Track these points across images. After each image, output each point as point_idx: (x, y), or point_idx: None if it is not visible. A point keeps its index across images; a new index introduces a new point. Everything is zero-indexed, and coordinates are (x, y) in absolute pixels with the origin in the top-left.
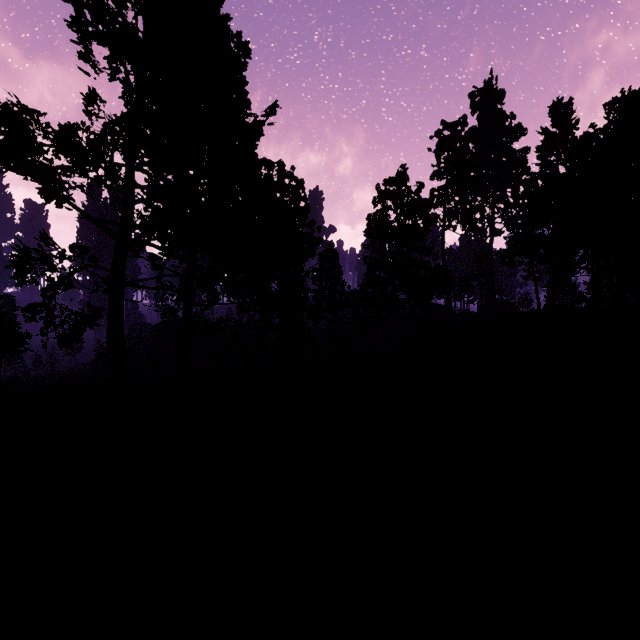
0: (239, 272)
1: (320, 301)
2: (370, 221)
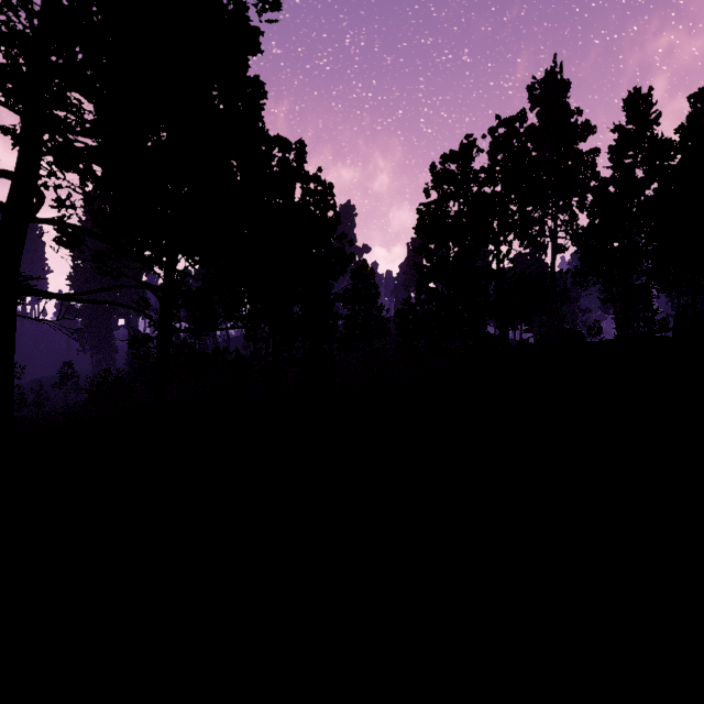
0: (239, 284)
1: (352, 329)
2: (423, 213)
